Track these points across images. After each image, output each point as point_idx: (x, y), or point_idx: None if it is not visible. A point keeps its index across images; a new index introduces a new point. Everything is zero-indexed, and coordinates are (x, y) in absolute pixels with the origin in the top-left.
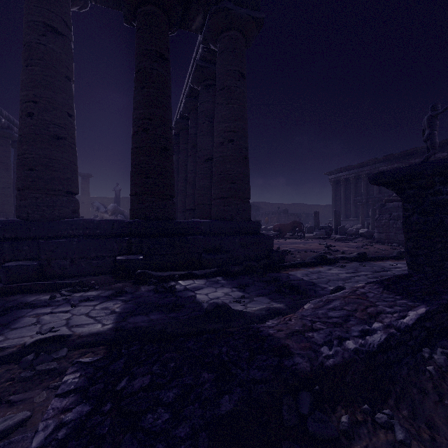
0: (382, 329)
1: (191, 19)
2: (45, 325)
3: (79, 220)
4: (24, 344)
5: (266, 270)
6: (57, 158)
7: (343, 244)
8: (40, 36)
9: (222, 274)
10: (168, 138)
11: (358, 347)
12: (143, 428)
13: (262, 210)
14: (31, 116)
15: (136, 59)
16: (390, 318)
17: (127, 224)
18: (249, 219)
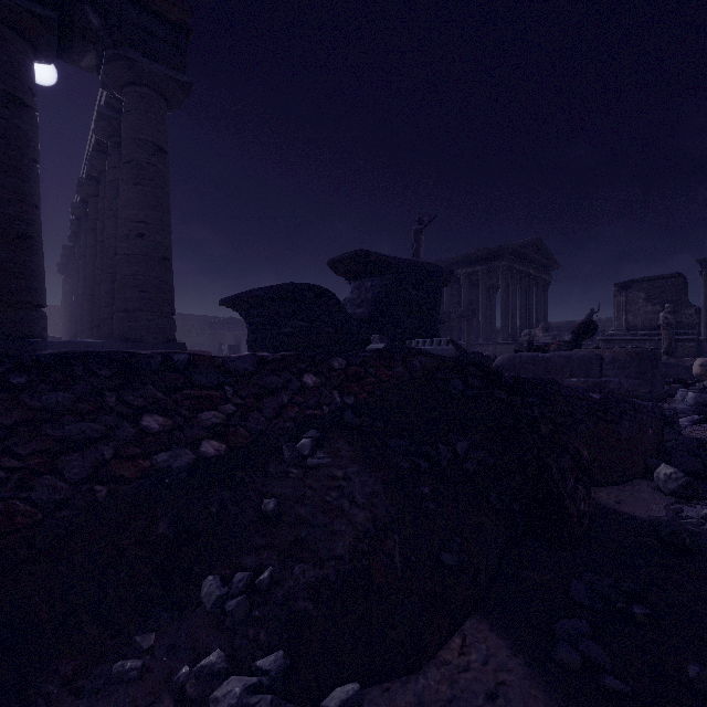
0: None
1: (77, 54)
2: None
3: None
4: None
5: None
6: None
7: None
8: None
9: None
10: (30, 221)
11: None
12: None
13: None
14: None
15: None
16: None
17: None
18: (170, 340)
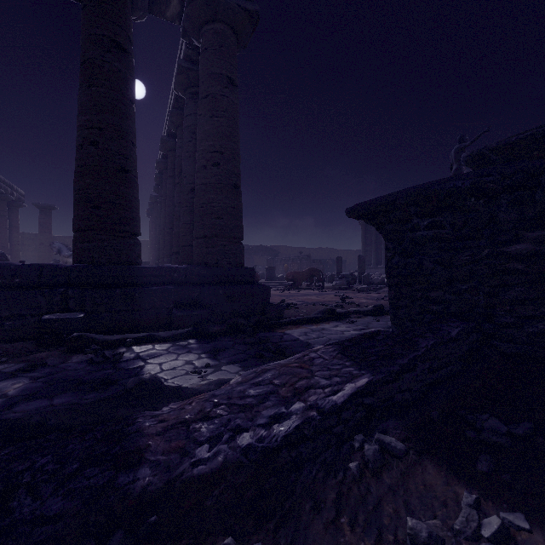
0: (301, 412)
1: (164, 3)
2: None
3: None
4: None
5: (258, 329)
6: None
7: (363, 295)
8: None
9: (197, 335)
10: (128, 156)
11: (254, 443)
12: None
13: (282, 255)
14: None
15: (82, 47)
16: (319, 395)
17: (63, 270)
18: (241, 264)
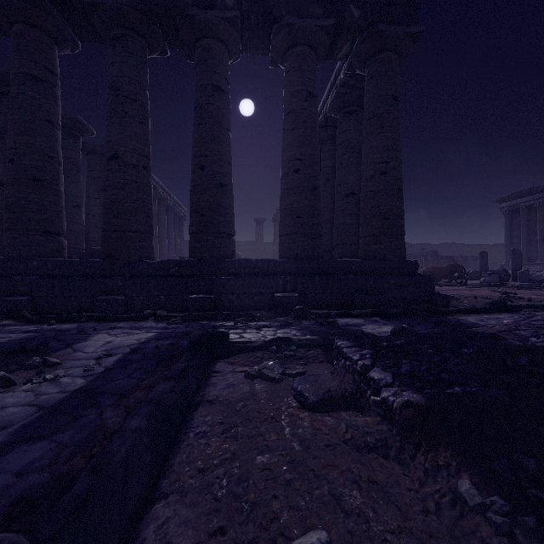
0: None
1: (337, 49)
2: (252, 338)
3: (240, 259)
4: (264, 341)
5: (428, 314)
6: (222, 204)
7: (527, 292)
8: (209, 97)
9: (379, 314)
10: (317, 177)
11: None
12: (421, 353)
13: None
14: (201, 169)
15: (286, 102)
16: None
17: (280, 263)
18: (404, 258)
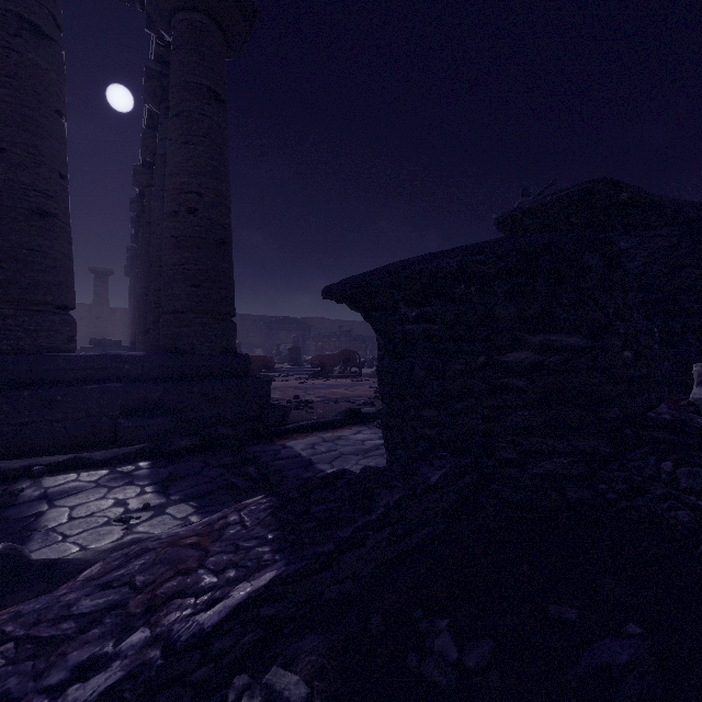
0: (136, 651)
1: None
2: None
3: None
4: None
5: (249, 440)
6: None
7: None
8: None
9: (153, 454)
10: (51, 193)
11: None
12: None
13: (317, 330)
14: None
15: None
16: (182, 612)
17: None
18: (229, 350)
